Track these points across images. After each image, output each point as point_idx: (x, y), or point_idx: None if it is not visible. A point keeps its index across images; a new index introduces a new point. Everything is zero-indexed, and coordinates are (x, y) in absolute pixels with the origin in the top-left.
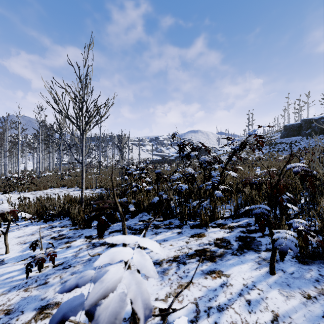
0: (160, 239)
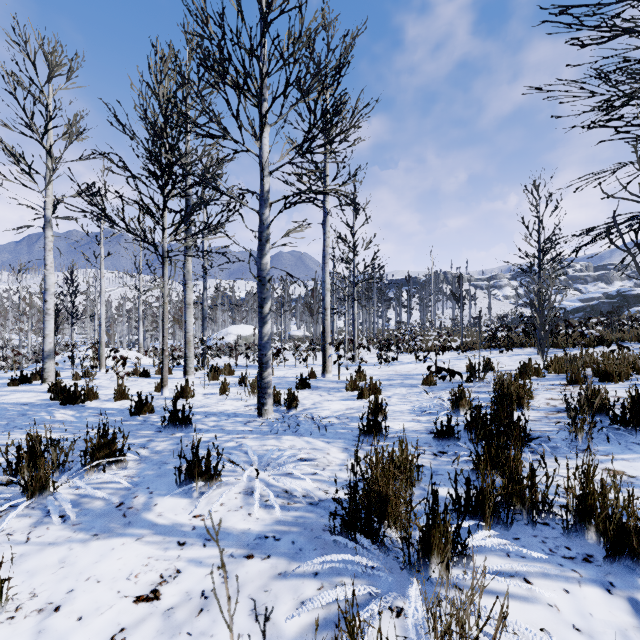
0: None
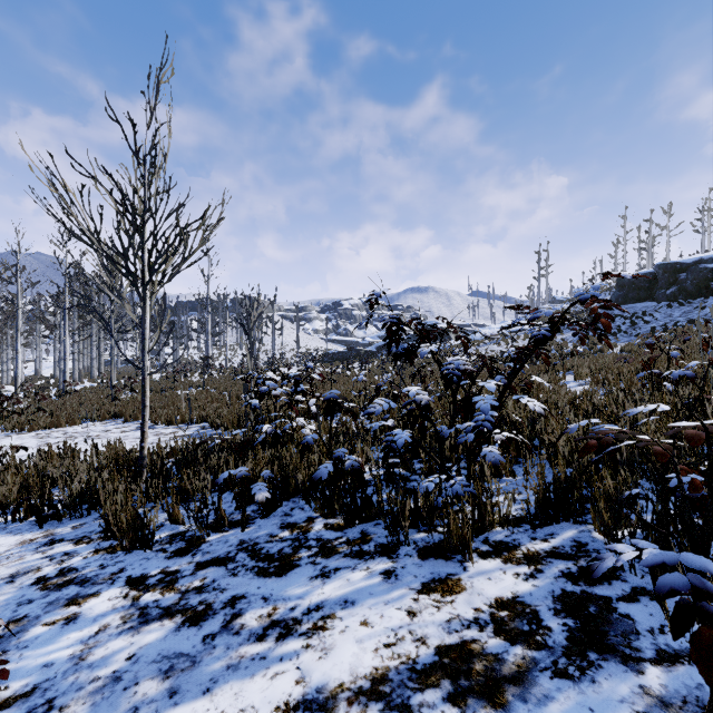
0: (335, 598)
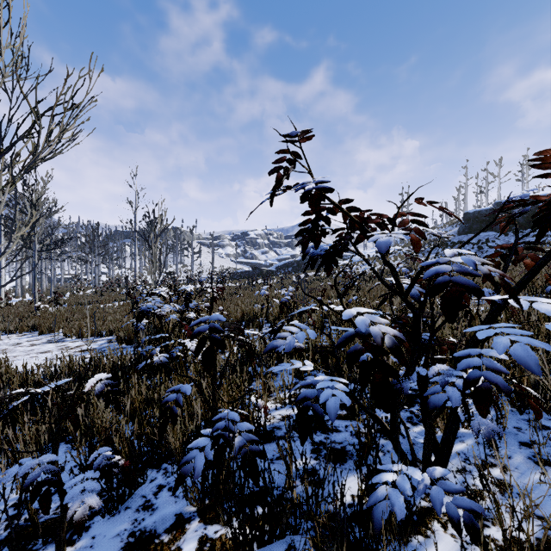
0: None
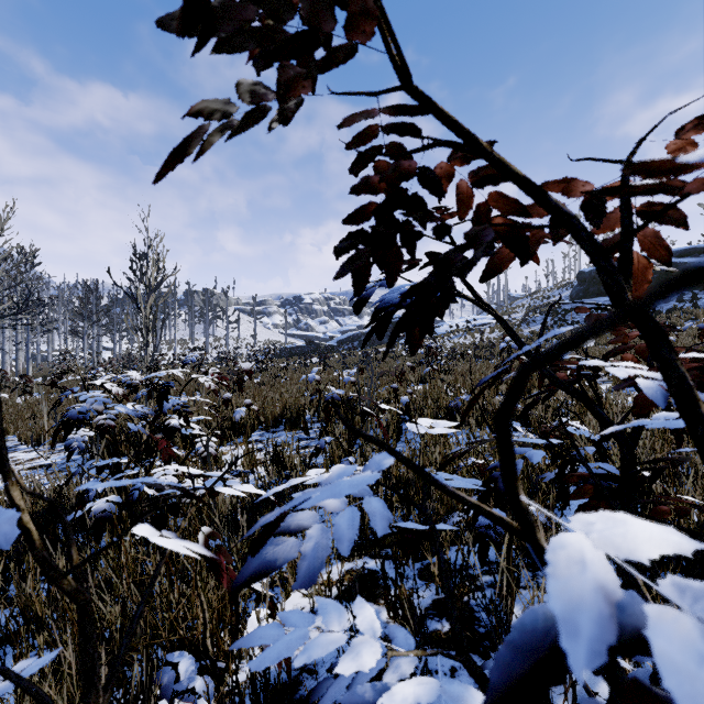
0: None
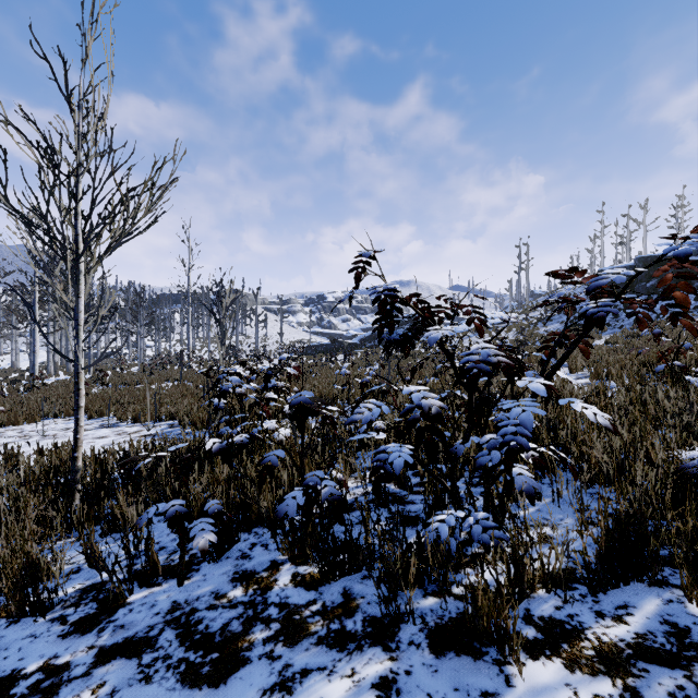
0: None
